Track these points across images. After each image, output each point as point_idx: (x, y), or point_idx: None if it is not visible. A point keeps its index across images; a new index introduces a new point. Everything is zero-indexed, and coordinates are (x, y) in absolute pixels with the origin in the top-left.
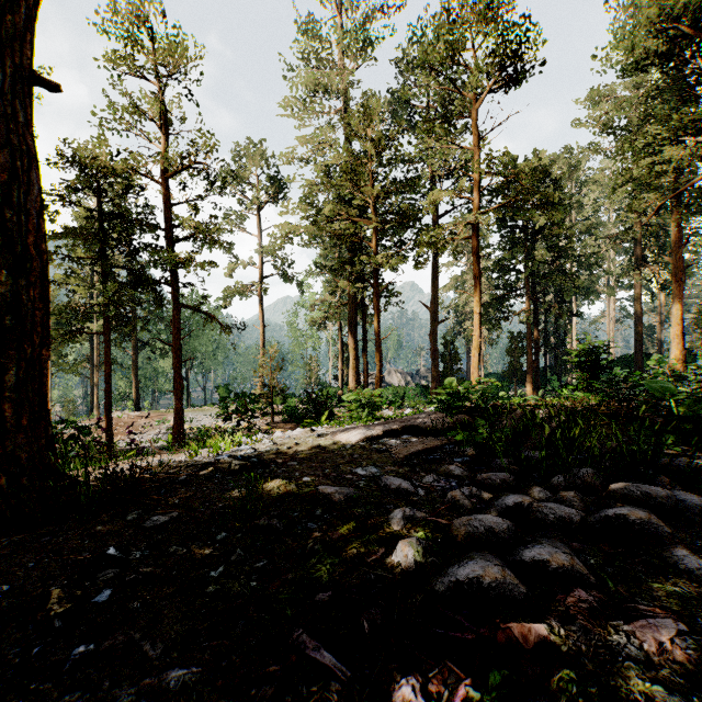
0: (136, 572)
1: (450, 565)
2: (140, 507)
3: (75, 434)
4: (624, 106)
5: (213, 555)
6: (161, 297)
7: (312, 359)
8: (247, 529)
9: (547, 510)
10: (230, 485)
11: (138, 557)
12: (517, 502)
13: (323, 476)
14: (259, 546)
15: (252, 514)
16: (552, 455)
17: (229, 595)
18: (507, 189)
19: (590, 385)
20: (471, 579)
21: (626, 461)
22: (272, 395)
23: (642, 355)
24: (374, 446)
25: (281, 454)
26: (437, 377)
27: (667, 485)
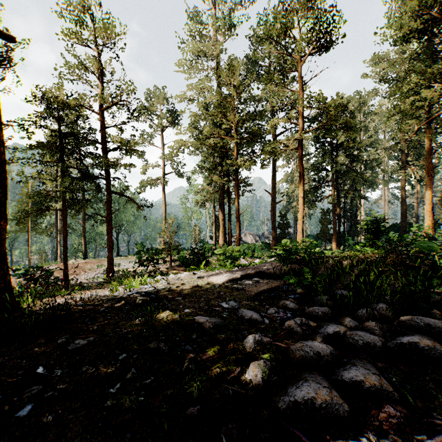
0: (54, 388)
1: (289, 384)
2: (69, 332)
3: (42, 275)
4: (395, 65)
5: (114, 373)
6: (99, 187)
7: (196, 226)
8: (141, 351)
9: (357, 337)
10: (134, 315)
11: (59, 375)
12: (335, 331)
13: (198, 308)
14: (149, 365)
15: (147, 339)
16: (356, 293)
17: (122, 409)
18: (320, 117)
19: (374, 243)
20: (306, 400)
21: (408, 298)
22: (170, 249)
23: (405, 224)
24: (234, 286)
25: (171, 291)
26: (275, 238)
27: (438, 316)
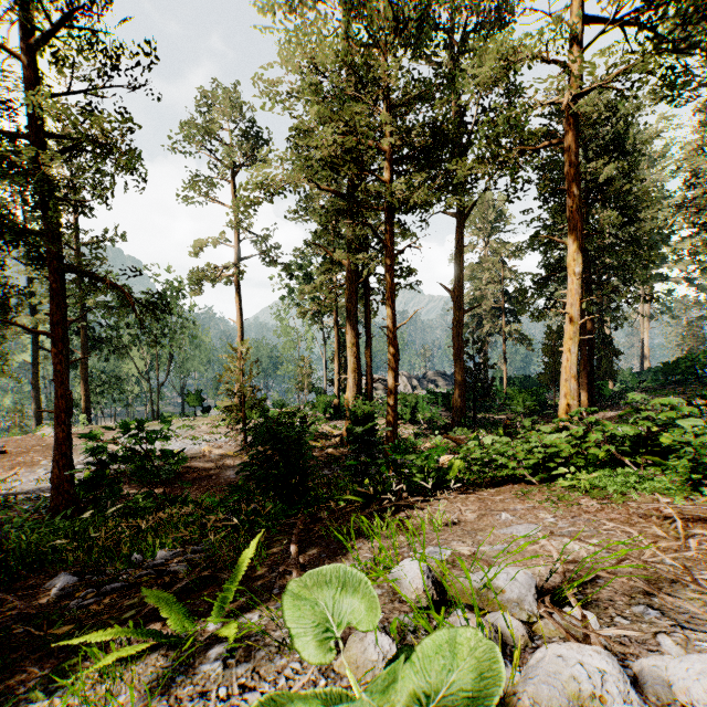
0: None
1: None
2: None
3: None
4: None
5: None
6: (39, 256)
7: (304, 360)
8: None
9: None
10: None
11: None
12: None
13: None
14: None
15: None
16: None
17: None
18: (652, 24)
19: None
20: None
21: None
22: (243, 408)
23: None
24: None
25: None
26: (462, 383)
27: None
